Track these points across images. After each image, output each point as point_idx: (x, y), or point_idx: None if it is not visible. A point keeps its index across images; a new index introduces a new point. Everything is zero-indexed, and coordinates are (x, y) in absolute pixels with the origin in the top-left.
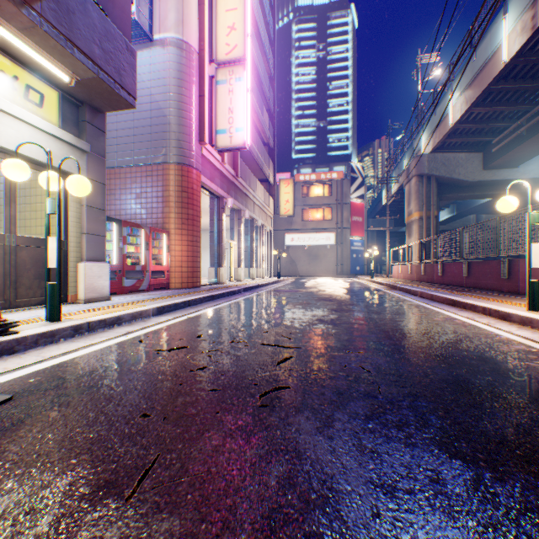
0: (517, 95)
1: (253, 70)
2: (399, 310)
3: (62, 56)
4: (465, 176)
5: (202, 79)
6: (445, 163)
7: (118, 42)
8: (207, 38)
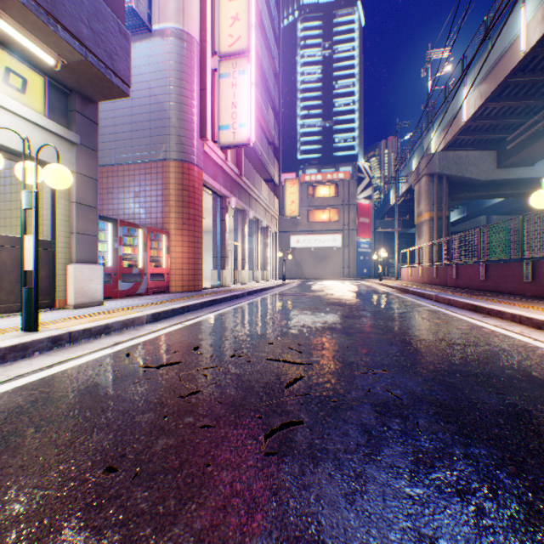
0: (535, 89)
1: (258, 66)
2: (417, 316)
3: (45, 35)
4: (477, 175)
5: (204, 72)
6: (457, 162)
7: (109, 23)
8: (209, 29)
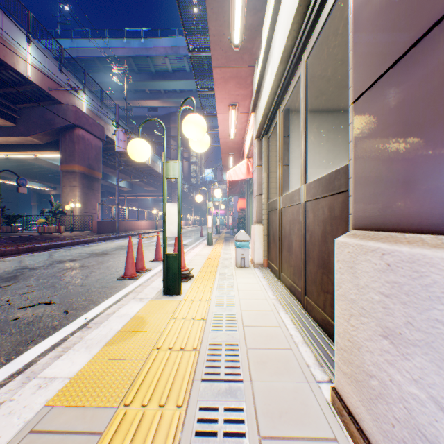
0: None
1: None
2: None
3: None
4: None
5: None
6: None
7: None
8: None
